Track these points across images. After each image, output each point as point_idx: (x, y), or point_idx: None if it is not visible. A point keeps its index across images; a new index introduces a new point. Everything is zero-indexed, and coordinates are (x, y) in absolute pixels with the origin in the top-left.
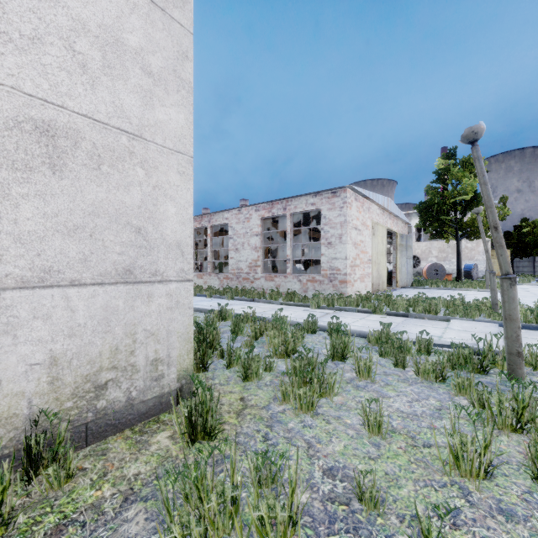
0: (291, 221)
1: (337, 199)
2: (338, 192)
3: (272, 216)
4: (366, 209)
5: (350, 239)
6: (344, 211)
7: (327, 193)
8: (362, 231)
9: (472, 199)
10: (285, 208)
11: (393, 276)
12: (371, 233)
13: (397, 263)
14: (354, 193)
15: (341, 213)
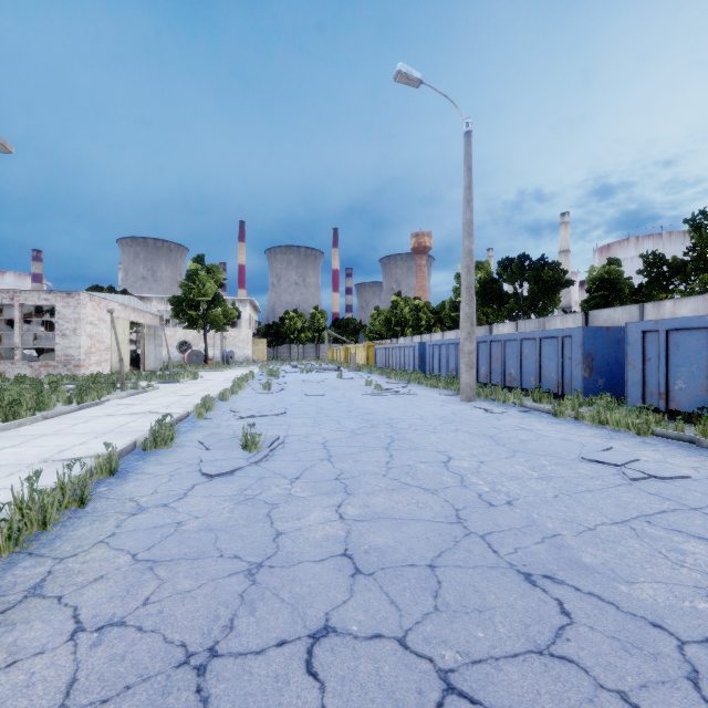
0: (20, 311)
1: (72, 300)
2: (73, 294)
3: None
4: (103, 307)
5: (84, 333)
6: (78, 310)
7: (62, 293)
8: (99, 325)
9: (213, 300)
10: (13, 298)
11: (141, 361)
12: (111, 326)
13: (144, 350)
14: (89, 296)
15: (76, 311)
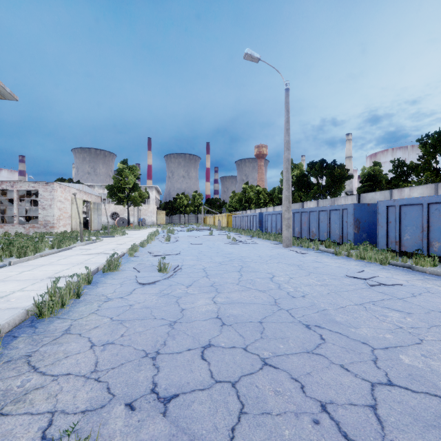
0: (17, 194)
1: (49, 187)
2: (49, 184)
3: (2, 189)
4: (67, 191)
5: (56, 207)
6: (53, 193)
7: (43, 183)
8: (65, 202)
9: (133, 187)
10: (13, 186)
11: (89, 224)
12: (72, 203)
13: (91, 218)
14: (59, 184)
15: (51, 194)
